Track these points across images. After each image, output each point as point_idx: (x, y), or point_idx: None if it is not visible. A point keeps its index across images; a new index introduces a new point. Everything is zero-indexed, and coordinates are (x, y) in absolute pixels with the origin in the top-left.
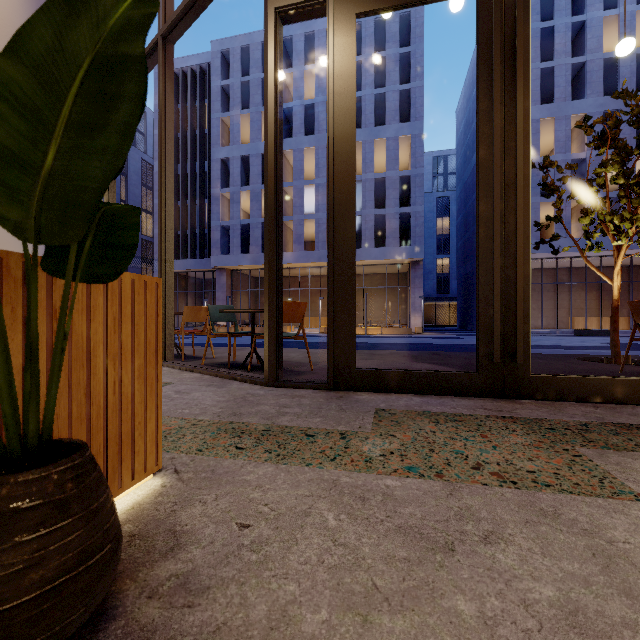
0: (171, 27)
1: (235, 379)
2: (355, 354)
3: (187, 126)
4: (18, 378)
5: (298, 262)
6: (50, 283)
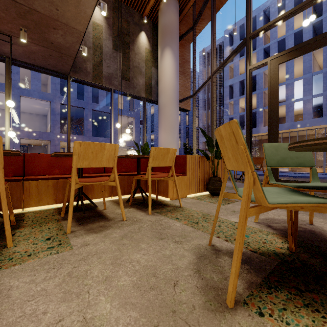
0: (215, 73)
1: (236, 181)
2: (278, 175)
3: None
4: (210, 170)
5: None
6: (212, 159)
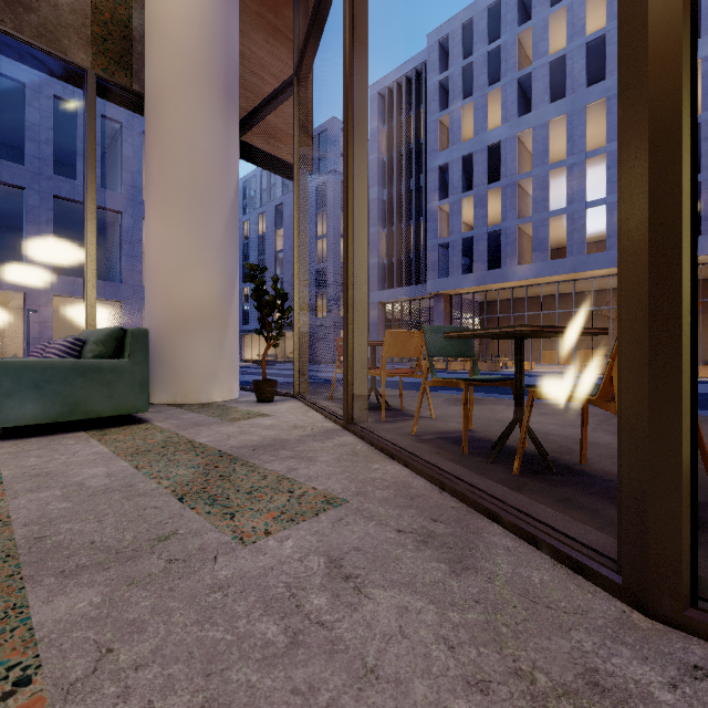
0: None
1: (494, 518)
2: None
3: (402, 142)
4: None
5: (540, 276)
6: None
